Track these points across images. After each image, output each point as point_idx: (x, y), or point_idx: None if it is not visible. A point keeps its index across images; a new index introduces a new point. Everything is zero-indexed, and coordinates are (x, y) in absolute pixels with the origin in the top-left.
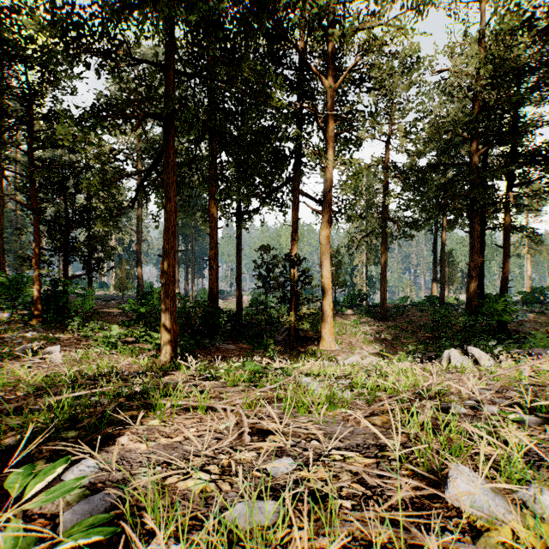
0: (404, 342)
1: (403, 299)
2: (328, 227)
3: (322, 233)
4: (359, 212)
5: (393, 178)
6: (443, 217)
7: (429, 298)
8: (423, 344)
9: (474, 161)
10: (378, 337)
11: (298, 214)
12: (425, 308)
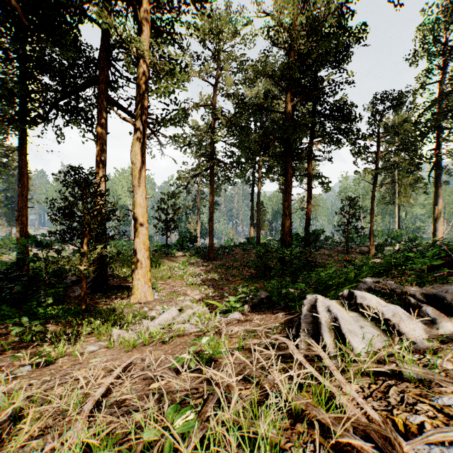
0: (231, 281)
1: (228, 241)
2: (141, 140)
3: (134, 149)
4: (193, 165)
5: (220, 116)
6: (259, 170)
7: (248, 239)
8: (249, 281)
9: (288, 111)
10: (206, 278)
11: (105, 126)
12: (246, 247)
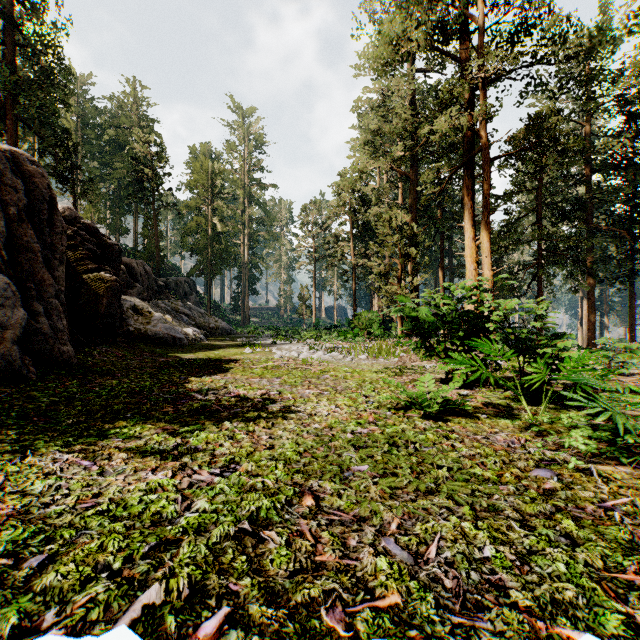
0: None
1: None
2: None
3: None
4: None
5: None
6: None
7: None
8: None
9: None
10: None
11: None
12: None
